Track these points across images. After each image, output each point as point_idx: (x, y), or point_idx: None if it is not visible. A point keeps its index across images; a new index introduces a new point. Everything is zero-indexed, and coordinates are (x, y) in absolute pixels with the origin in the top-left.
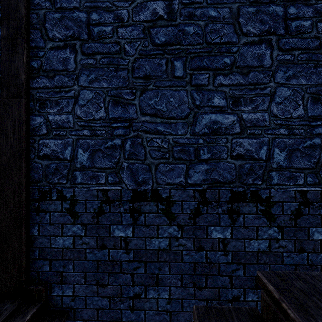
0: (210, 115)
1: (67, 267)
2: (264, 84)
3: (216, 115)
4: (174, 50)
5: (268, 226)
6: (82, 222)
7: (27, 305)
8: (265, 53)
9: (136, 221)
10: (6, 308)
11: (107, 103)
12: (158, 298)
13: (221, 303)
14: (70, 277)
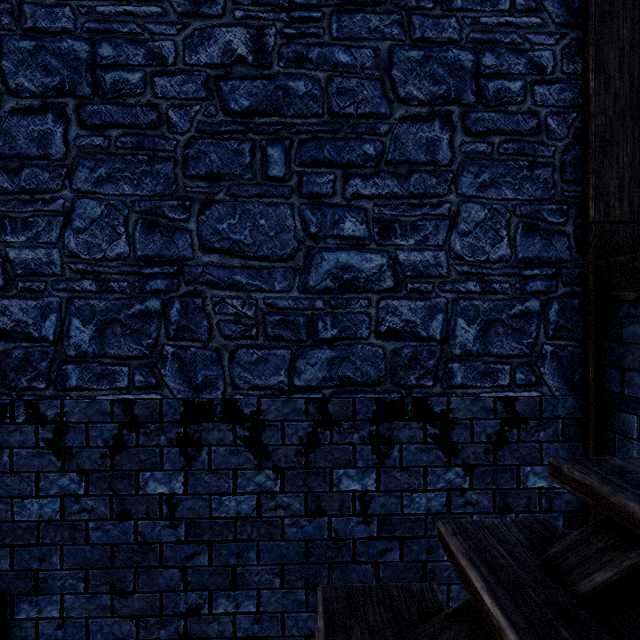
0: (336, 254)
1: (47, 560)
2: (438, 196)
3: (348, 255)
4: (267, 125)
5: (446, 466)
6: (80, 466)
7: None
8: (441, 137)
9: (191, 463)
10: None
11: (133, 227)
12: (236, 612)
13: None
14: (55, 581)
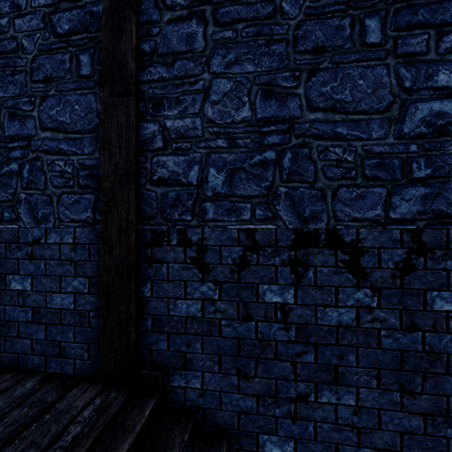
0: (430, 103)
1: (192, 345)
2: None
3: (441, 103)
4: (365, 1)
5: None
6: (215, 278)
7: (141, 396)
8: None
9: (300, 279)
10: (113, 398)
11: (254, 96)
12: (338, 403)
13: (451, 422)
14: (197, 361)
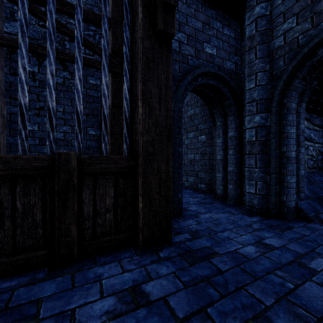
0: None
1: None
2: None
3: None
4: None
5: (63, 71)
6: None
7: None
8: None
9: None
10: None
11: None
12: None
13: (31, 110)
14: None
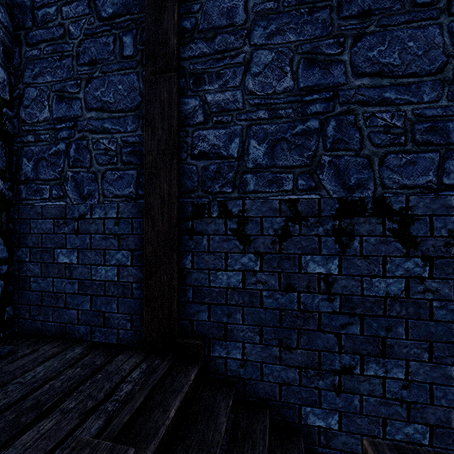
0: None
1: (233, 316)
2: None
3: None
4: None
5: None
6: (256, 249)
7: (184, 364)
8: None
9: (344, 249)
10: (158, 363)
11: (296, 66)
12: (385, 377)
13: None
14: (238, 332)
